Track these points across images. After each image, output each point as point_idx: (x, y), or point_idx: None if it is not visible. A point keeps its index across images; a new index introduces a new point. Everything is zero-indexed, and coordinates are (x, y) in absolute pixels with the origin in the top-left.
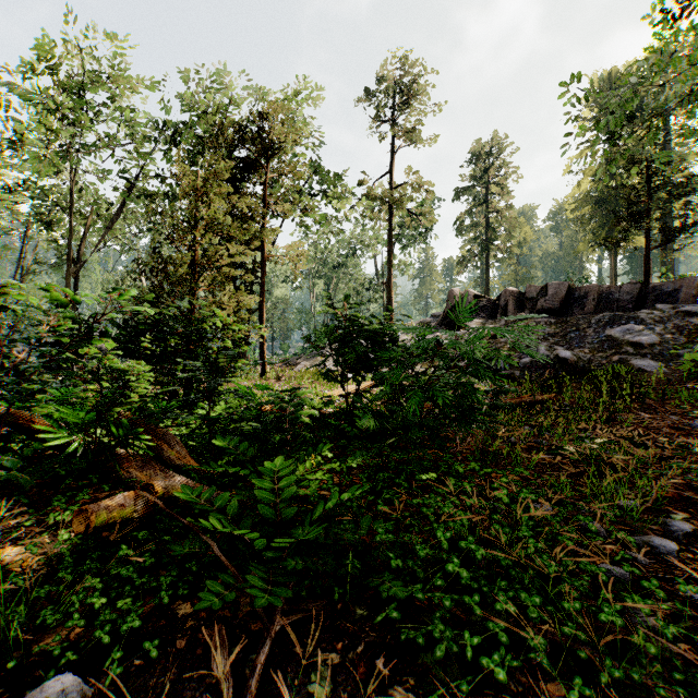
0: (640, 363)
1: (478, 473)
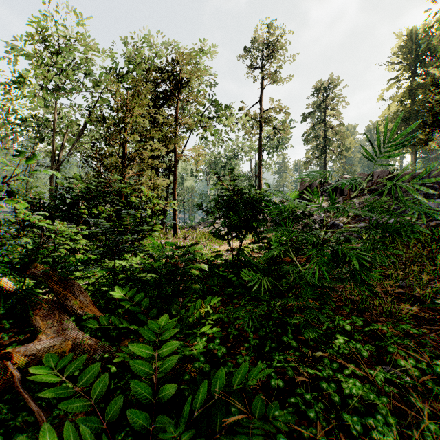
0: None
1: (363, 329)
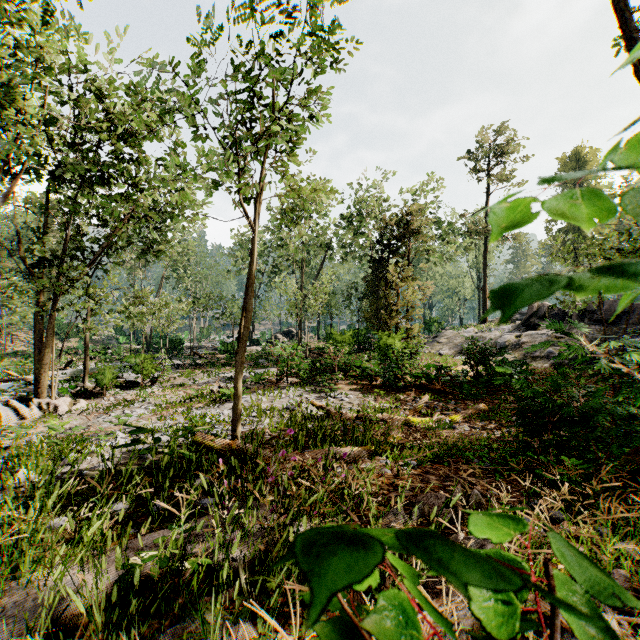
0: None
1: None
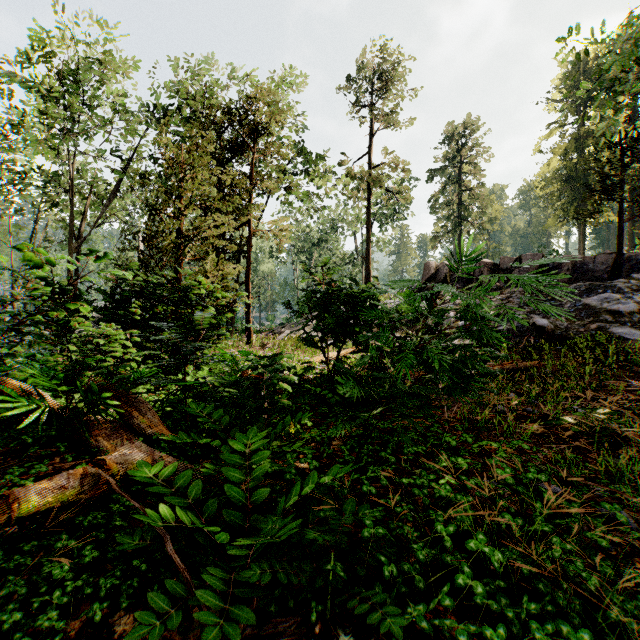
0: (620, 331)
1: (471, 446)
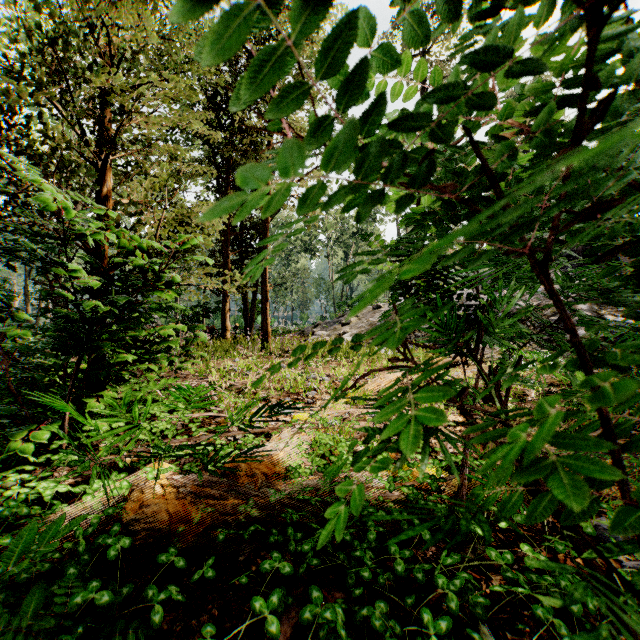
0: None
1: None
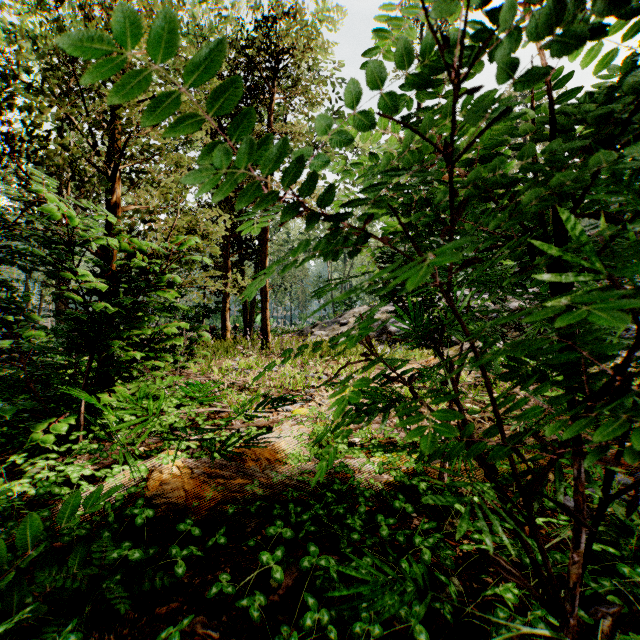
0: None
1: None
